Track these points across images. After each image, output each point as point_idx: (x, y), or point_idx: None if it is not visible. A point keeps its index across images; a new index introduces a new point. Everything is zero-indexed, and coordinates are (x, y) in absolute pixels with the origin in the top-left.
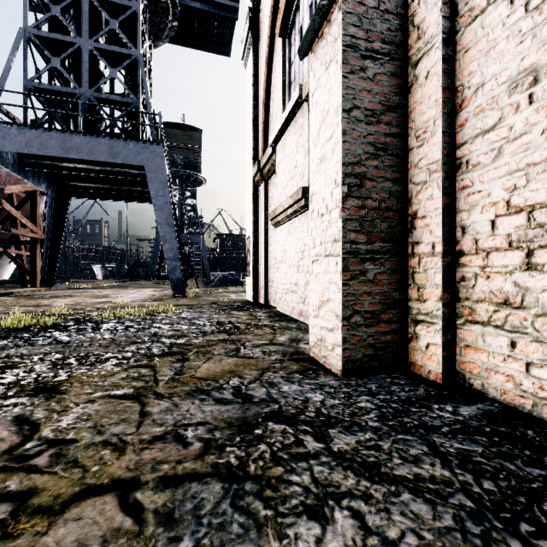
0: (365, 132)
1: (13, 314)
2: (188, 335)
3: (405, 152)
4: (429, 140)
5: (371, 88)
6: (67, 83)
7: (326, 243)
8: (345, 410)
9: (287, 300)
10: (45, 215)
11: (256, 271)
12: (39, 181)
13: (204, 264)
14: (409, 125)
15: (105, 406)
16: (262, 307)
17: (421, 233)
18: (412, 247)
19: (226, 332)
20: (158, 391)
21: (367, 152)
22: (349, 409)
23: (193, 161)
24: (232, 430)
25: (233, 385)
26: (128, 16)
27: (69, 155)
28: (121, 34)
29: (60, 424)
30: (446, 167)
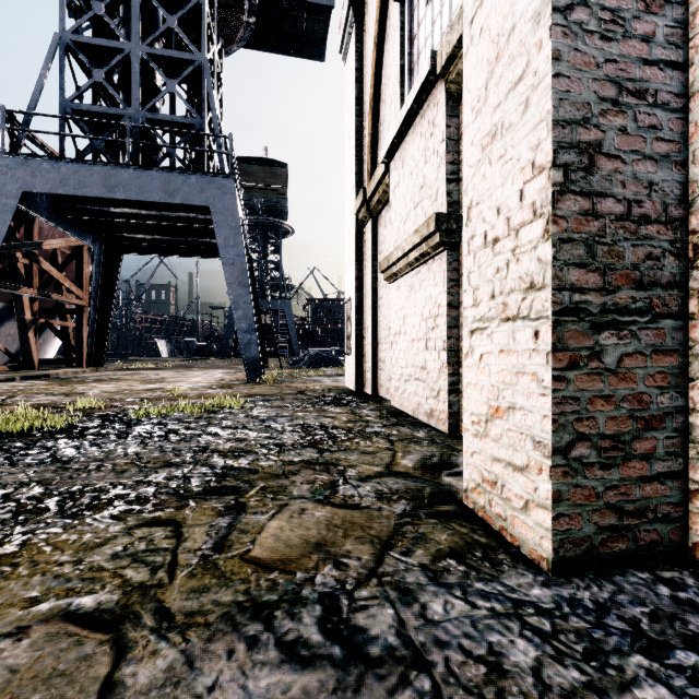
0: (600, 57)
1: (16, 410)
2: (255, 450)
3: (682, 100)
4: None
5: None
6: (117, 106)
7: (505, 294)
8: None
9: (408, 391)
10: (92, 276)
11: (360, 347)
12: (83, 233)
13: (291, 338)
14: (692, 41)
15: (38, 653)
16: (369, 399)
17: None
18: None
19: (314, 445)
20: (166, 604)
21: (605, 98)
22: None
23: (277, 206)
24: None
25: (323, 592)
26: (191, 11)
27: (114, 194)
28: (181, 34)
29: None
30: None
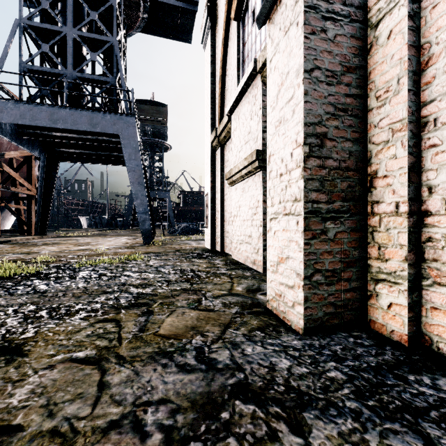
0: (326, 93)
1: (1, 263)
2: (154, 284)
3: (364, 113)
4: (392, 99)
5: (332, 49)
6: (56, 66)
7: (285, 202)
8: (316, 383)
9: (241, 250)
10: (38, 176)
11: (214, 223)
12: (33, 148)
13: (170, 216)
14: (368, 86)
15: (64, 374)
16: (219, 254)
17: (383, 193)
18: (371, 206)
19: (188, 280)
20: (120, 354)
21: (328, 112)
22: (319, 381)
23: (161, 131)
24: (195, 412)
25: (196, 346)
26: (106, 9)
27: (56, 125)
28: (100, 24)
29: (11, 400)
30: (412, 125)
